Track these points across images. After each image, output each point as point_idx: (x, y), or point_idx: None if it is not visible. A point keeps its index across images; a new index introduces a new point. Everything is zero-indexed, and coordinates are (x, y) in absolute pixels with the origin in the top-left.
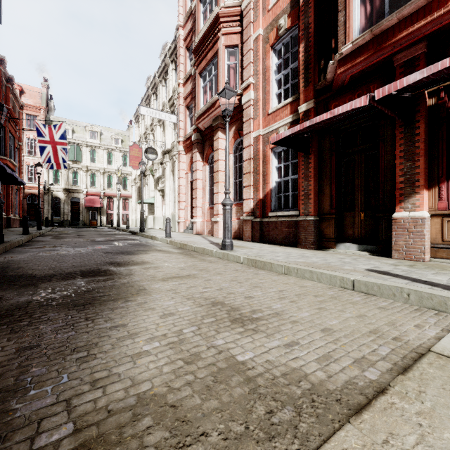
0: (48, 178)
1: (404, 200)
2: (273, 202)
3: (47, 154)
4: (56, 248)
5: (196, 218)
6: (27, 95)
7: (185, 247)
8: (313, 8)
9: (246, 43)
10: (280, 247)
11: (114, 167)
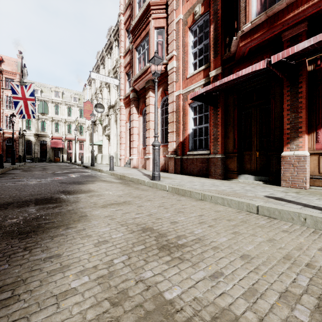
0: (22, 126)
1: (290, 142)
2: (191, 144)
3: (20, 107)
4: (22, 179)
5: (133, 156)
6: (6, 63)
7: (124, 178)
8: None
9: (170, 25)
10: (196, 178)
11: (72, 118)
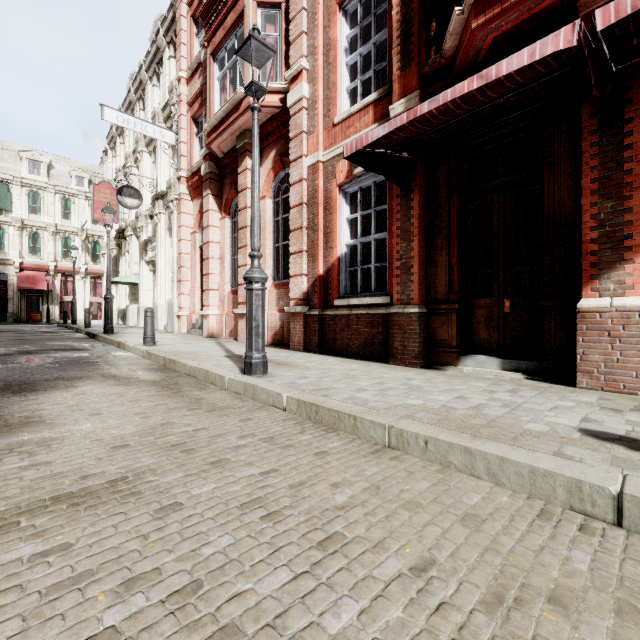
0: None
1: (600, 274)
2: (343, 282)
3: None
4: None
5: (208, 309)
6: None
7: (174, 365)
8: None
9: None
10: (358, 364)
11: (74, 224)
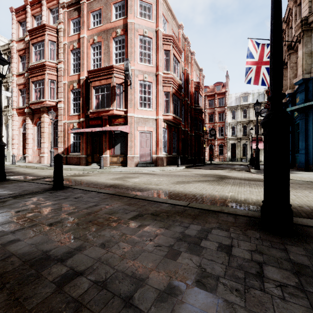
0: None
1: (104, 152)
2: (72, 149)
3: None
4: None
5: (28, 154)
6: None
7: (31, 167)
8: (84, 89)
9: (60, 83)
10: (73, 166)
11: None
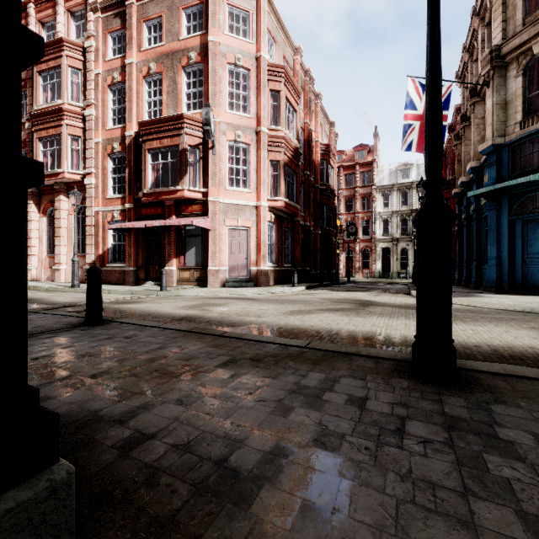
0: None
1: (168, 262)
2: (110, 257)
3: None
4: None
5: (32, 265)
6: None
7: (37, 288)
8: (133, 153)
9: (88, 141)
10: (113, 286)
11: None
